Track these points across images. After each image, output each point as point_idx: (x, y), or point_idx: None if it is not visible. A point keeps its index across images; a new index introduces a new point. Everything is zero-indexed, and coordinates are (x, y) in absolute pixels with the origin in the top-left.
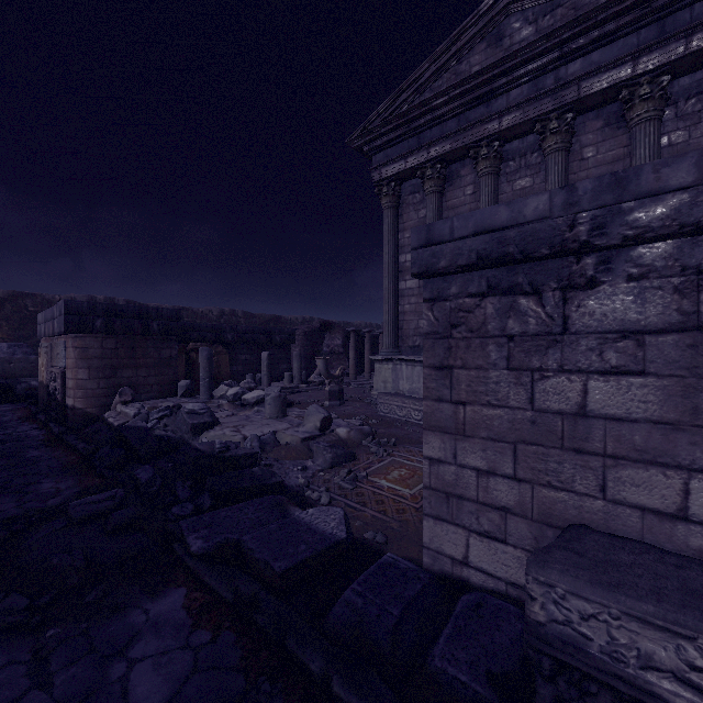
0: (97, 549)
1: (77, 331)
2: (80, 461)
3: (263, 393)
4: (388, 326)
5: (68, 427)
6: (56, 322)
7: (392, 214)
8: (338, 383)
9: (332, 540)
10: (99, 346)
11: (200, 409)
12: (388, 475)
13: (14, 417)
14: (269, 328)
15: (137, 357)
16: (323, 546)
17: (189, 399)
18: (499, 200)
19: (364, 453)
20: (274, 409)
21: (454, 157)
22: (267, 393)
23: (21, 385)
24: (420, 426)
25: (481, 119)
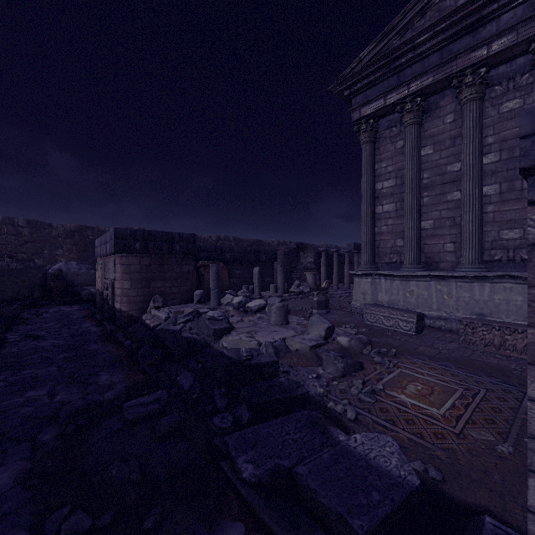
0: (149, 457)
1: (123, 251)
2: (127, 356)
3: (263, 302)
4: (366, 245)
5: (116, 325)
6: (108, 245)
7: (370, 148)
8: (325, 295)
9: (406, 489)
10: (138, 263)
11: (218, 316)
12: (404, 389)
13: (80, 316)
14: (257, 249)
15: (165, 272)
16: (400, 497)
17: (202, 305)
18: (482, 124)
19: (368, 362)
20: (278, 317)
21: (434, 90)
22: (270, 303)
23: (84, 291)
24: (410, 336)
25: (467, 48)
